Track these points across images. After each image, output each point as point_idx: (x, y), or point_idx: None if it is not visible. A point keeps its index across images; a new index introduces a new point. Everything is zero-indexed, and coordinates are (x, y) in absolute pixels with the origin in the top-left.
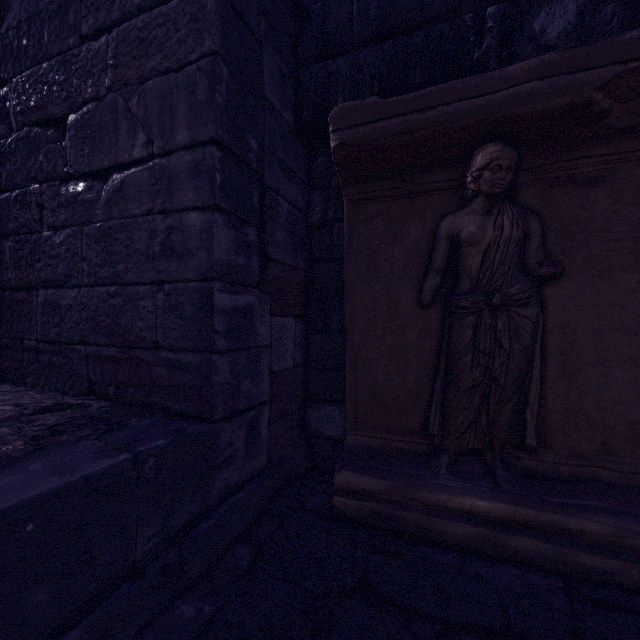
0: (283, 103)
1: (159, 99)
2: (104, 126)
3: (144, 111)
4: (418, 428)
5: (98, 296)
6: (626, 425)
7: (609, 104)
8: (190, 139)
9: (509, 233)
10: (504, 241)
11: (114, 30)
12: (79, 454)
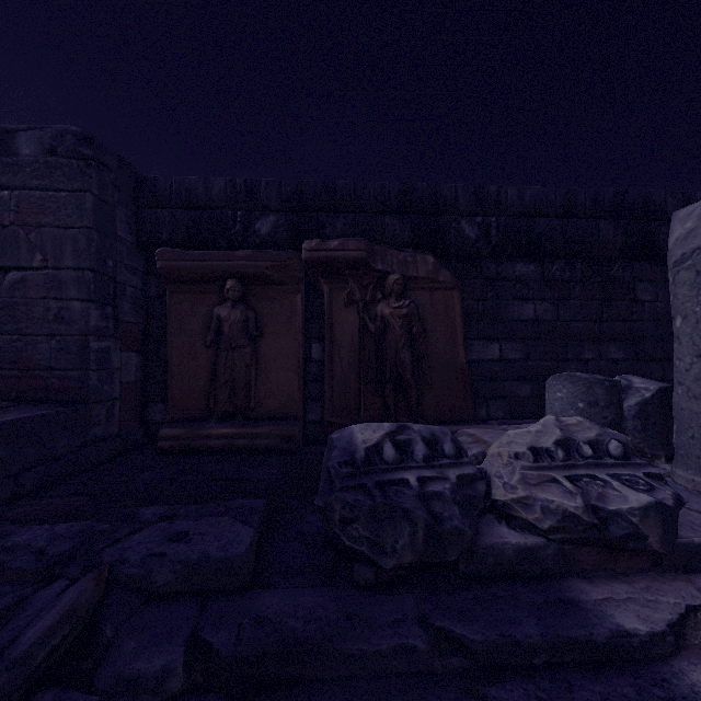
0: (129, 232)
1: (53, 239)
2: (7, 243)
3: (41, 242)
4: (206, 406)
5: (2, 341)
6: (286, 395)
7: (272, 273)
8: (75, 265)
9: (239, 318)
10: (237, 321)
11: (16, 191)
12: (29, 411)
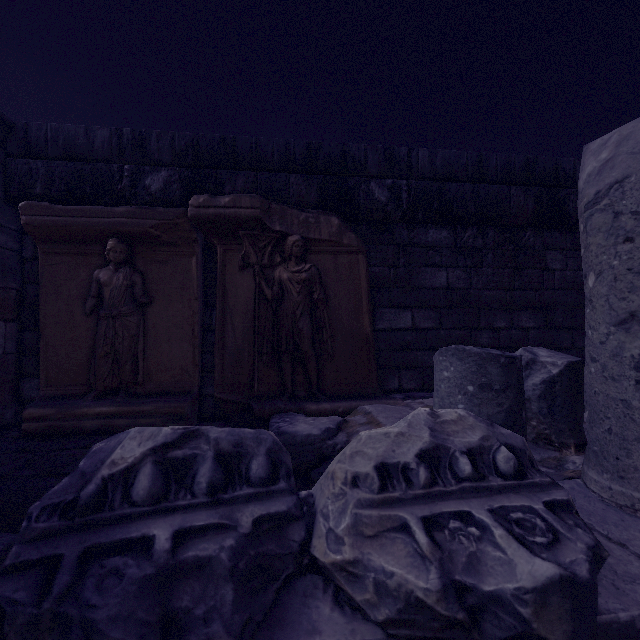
0: None
1: None
2: None
3: None
4: (86, 381)
5: None
6: (180, 367)
7: (159, 233)
8: None
9: (122, 282)
10: (120, 286)
11: None
12: None
